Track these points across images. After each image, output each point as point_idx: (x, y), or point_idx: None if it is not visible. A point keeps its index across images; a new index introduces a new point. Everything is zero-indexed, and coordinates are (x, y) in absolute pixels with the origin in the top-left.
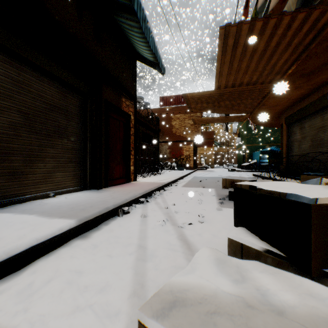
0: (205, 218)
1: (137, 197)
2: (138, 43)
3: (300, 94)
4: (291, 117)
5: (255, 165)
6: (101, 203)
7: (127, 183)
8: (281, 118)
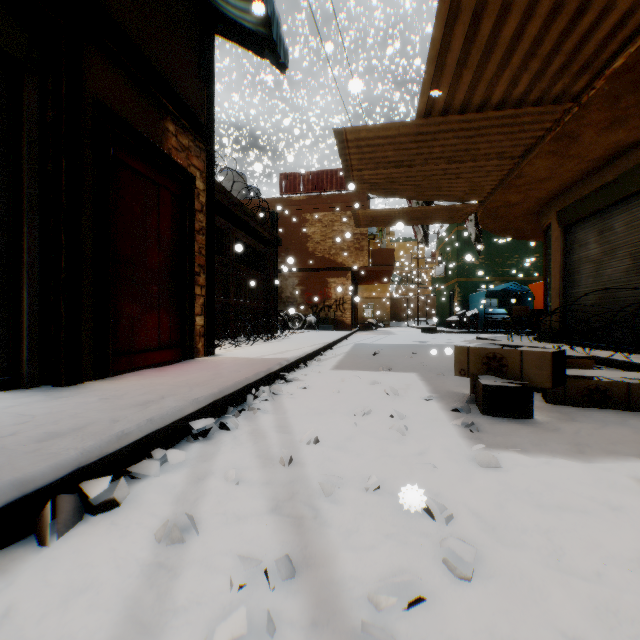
0: (460, 525)
1: (184, 414)
2: None
3: (610, 146)
4: (576, 207)
5: (477, 320)
6: None
7: (183, 361)
8: (548, 212)
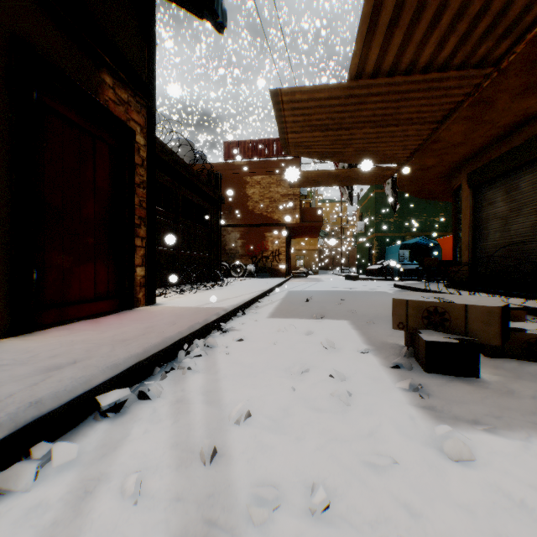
0: None
1: (92, 386)
2: None
3: (521, 112)
4: (485, 170)
5: (392, 269)
6: None
7: (122, 312)
8: (458, 175)
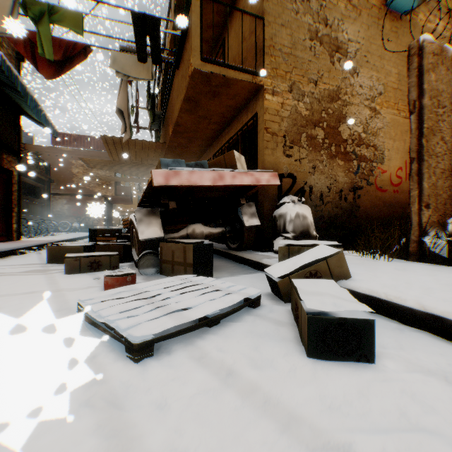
0: None
1: (31, 246)
2: (28, 109)
3: None
4: None
5: None
6: (1, 247)
7: (10, 241)
8: None
